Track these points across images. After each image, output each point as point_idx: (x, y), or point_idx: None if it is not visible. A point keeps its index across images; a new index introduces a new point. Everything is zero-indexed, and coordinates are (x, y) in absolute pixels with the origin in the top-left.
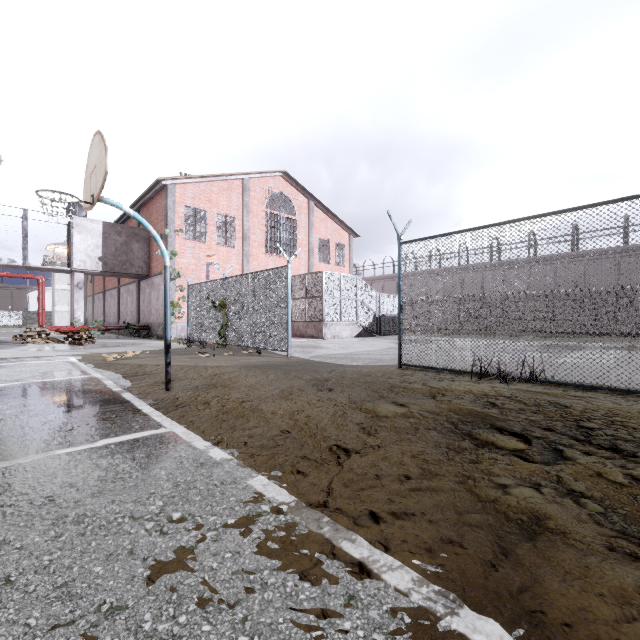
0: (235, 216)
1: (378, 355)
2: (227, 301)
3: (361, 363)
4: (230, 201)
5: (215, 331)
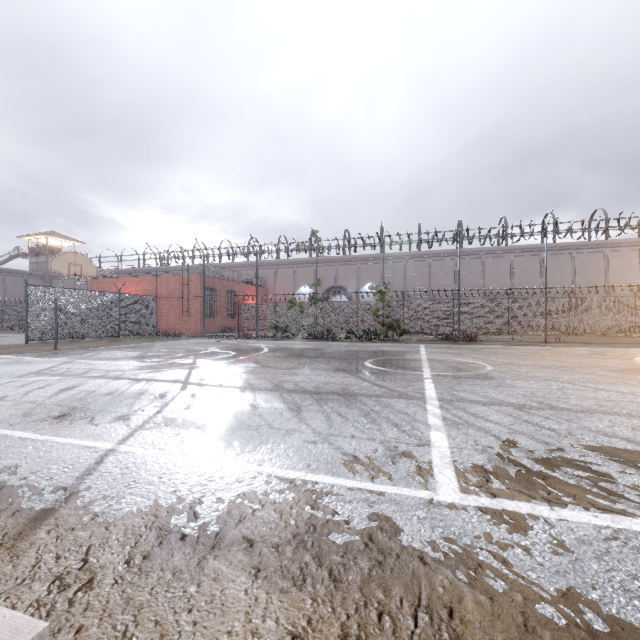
0: None
1: None
2: None
3: None
4: None
5: None
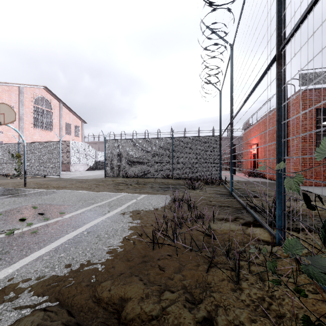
0: (14, 106)
1: (98, 175)
2: (21, 154)
3: (92, 178)
4: (10, 97)
5: (12, 168)
